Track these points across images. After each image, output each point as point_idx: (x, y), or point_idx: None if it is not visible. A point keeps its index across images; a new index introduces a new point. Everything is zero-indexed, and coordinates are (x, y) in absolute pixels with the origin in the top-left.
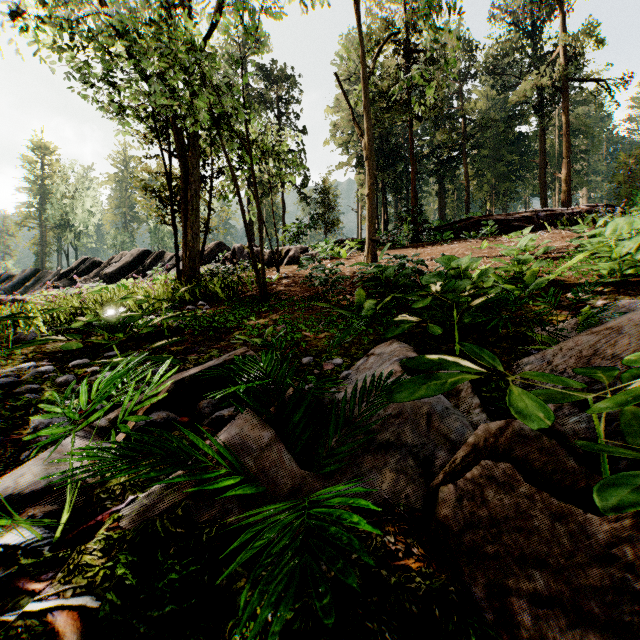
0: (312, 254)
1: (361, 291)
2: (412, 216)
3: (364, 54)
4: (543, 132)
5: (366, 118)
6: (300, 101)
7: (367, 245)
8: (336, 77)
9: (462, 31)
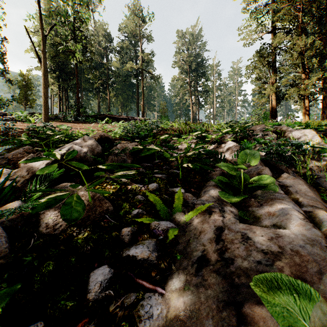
0: (10, 117)
1: (26, 134)
2: (77, 108)
3: (42, 25)
4: (138, 86)
5: (43, 56)
6: (4, 19)
7: (44, 117)
8: (25, 28)
9: (106, 29)
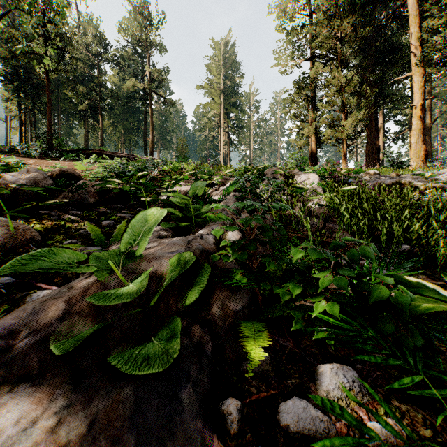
0: None
1: None
2: (48, 138)
3: None
4: (145, 113)
5: None
6: None
7: None
8: None
9: (98, 27)
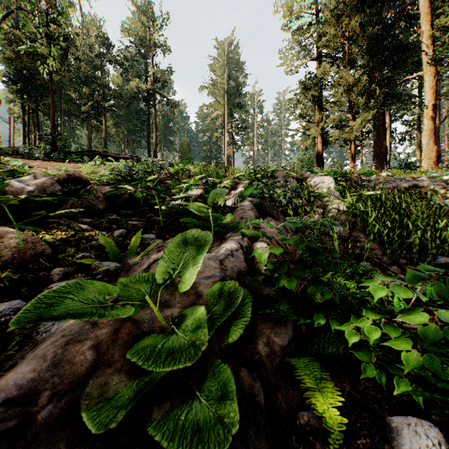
0: None
1: None
2: (52, 139)
3: None
4: (149, 114)
5: None
6: None
7: None
8: None
9: (101, 27)
